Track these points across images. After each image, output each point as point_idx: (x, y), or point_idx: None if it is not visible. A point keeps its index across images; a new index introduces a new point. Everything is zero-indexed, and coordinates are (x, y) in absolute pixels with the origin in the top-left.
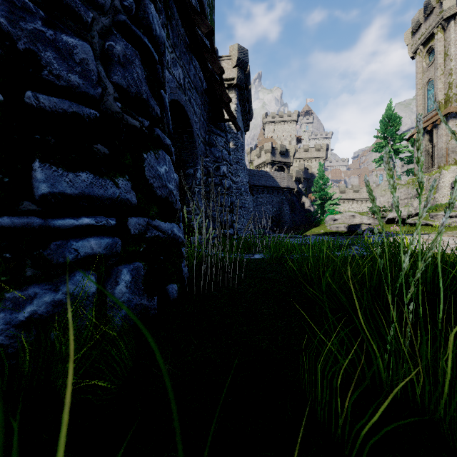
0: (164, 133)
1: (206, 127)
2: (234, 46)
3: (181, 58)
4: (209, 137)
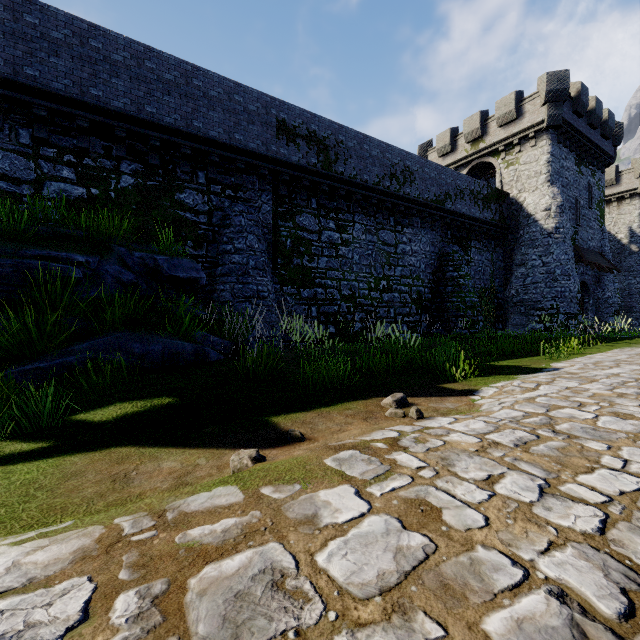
0: (581, 311)
1: (596, 274)
2: (636, 160)
3: (582, 263)
4: (598, 279)
